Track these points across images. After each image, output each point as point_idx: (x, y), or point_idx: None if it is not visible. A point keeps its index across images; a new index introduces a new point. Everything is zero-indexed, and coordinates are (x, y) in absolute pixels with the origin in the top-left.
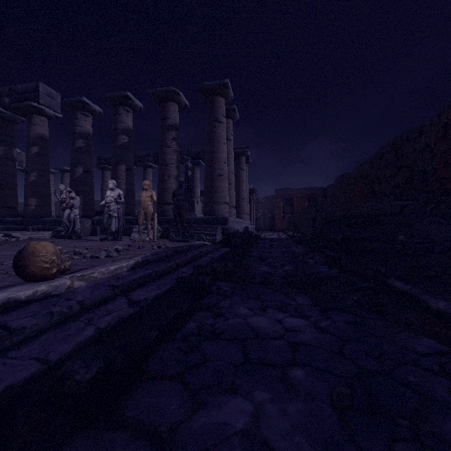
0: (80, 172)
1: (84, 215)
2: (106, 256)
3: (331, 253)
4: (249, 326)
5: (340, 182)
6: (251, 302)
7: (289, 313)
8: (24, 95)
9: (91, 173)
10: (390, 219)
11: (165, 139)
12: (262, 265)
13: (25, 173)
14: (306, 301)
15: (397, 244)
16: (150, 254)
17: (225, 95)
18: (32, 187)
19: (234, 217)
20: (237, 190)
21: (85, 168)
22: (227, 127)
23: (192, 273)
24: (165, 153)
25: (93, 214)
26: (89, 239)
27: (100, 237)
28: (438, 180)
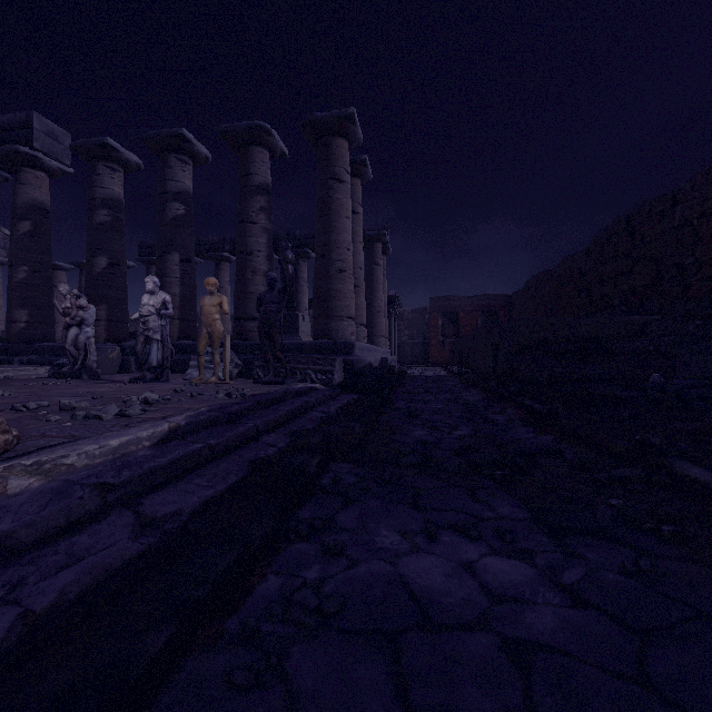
0: (103, 265)
1: (109, 339)
2: (118, 414)
3: (535, 404)
4: (404, 586)
5: (534, 286)
6: (404, 514)
7: (488, 544)
8: (6, 134)
9: (122, 267)
10: (626, 345)
11: (248, 210)
12: (415, 426)
13: (9, 266)
14: (515, 511)
15: (648, 389)
16: (207, 408)
17: (348, 136)
18: (20, 291)
19: (364, 342)
20: (368, 298)
21: (112, 259)
22: (352, 191)
23: (285, 447)
24: (248, 233)
25: (125, 337)
26: (111, 380)
27: (133, 376)
28: (706, 279)
